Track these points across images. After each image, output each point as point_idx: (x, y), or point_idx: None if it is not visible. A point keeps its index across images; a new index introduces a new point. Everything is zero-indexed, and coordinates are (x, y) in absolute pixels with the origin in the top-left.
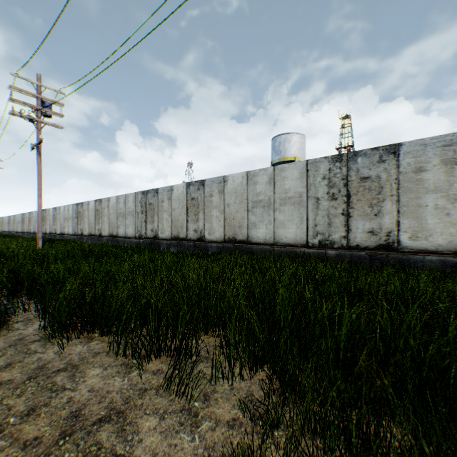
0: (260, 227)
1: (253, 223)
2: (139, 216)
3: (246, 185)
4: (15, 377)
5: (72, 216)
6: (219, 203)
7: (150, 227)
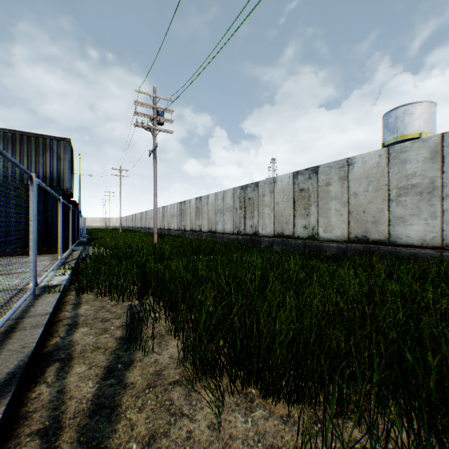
0: (412, 222)
1: (399, 217)
2: (237, 211)
3: (386, 166)
4: None
5: (176, 214)
6: (340, 193)
7: (249, 223)
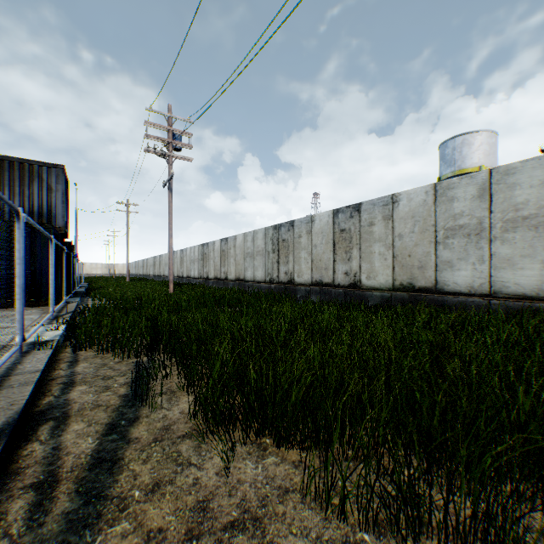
0: (459, 267)
1: (447, 261)
2: (270, 255)
3: (433, 204)
4: (166, 524)
5: (197, 258)
6: (384, 235)
7: (283, 269)
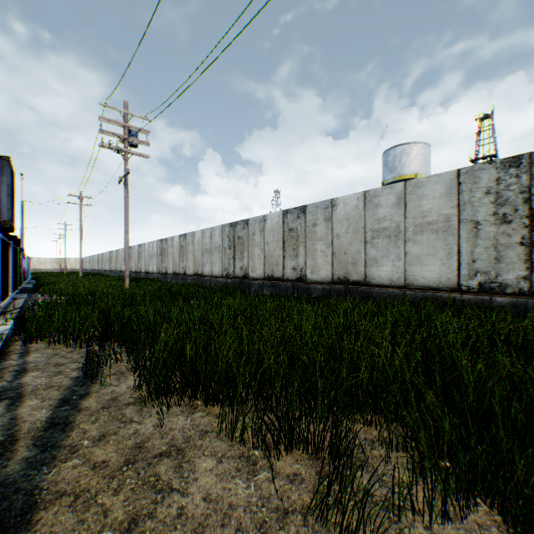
0: (383, 264)
1: (374, 258)
2: (226, 251)
3: (363, 209)
4: (109, 458)
5: (156, 253)
6: (325, 234)
7: (239, 264)
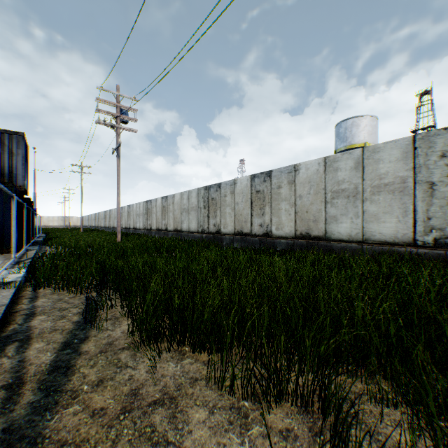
0: (342, 221)
1: (333, 216)
2: (202, 211)
3: (324, 173)
4: (107, 405)
5: (142, 213)
6: (289, 195)
7: (212, 222)
